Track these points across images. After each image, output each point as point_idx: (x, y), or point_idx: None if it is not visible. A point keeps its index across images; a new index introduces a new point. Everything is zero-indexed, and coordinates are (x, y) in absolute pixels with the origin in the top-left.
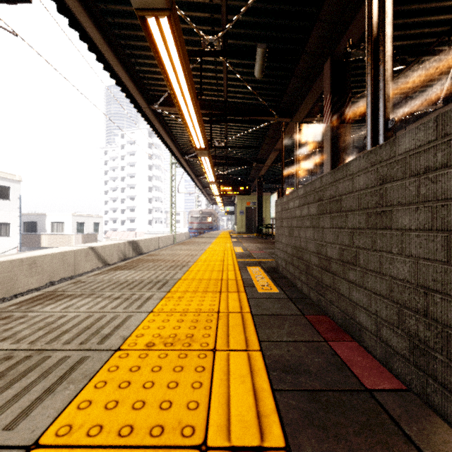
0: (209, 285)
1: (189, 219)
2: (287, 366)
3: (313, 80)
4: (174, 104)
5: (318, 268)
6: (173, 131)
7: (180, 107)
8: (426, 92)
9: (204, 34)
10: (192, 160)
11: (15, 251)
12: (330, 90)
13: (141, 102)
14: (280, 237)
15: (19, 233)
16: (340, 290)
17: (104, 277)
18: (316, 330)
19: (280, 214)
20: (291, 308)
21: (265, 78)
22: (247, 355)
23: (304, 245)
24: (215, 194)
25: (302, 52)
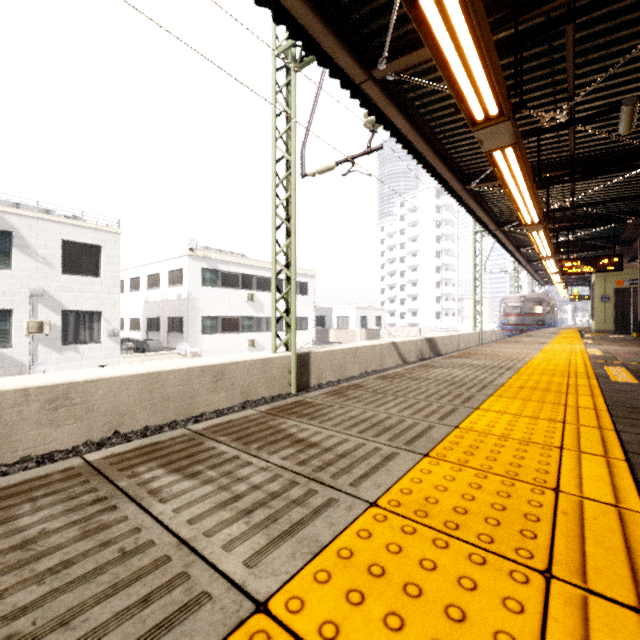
0: (555, 373)
1: (502, 311)
2: (620, 402)
3: None
4: (494, 177)
5: None
6: (488, 202)
7: (510, 193)
8: None
9: (543, 113)
10: (513, 230)
11: (311, 345)
12: None
13: (456, 186)
14: None
15: (314, 327)
16: None
17: (450, 361)
18: None
19: None
20: None
21: None
22: (591, 397)
23: None
24: (550, 272)
25: None
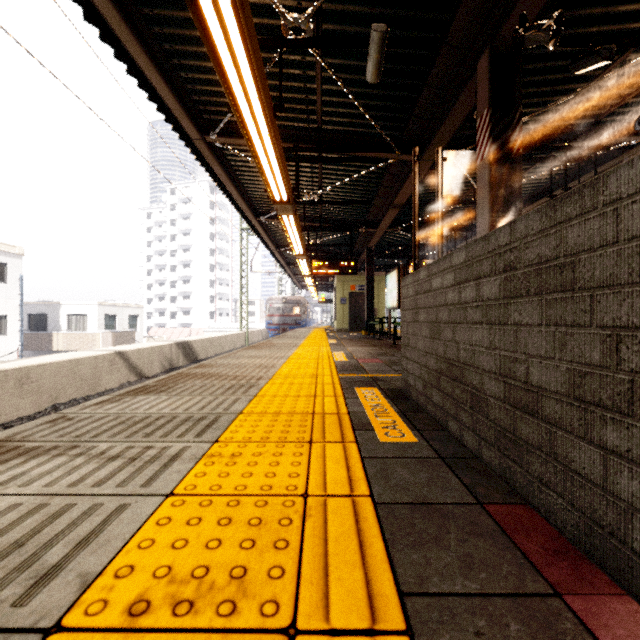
0: (290, 426)
1: (267, 311)
2: None
3: (458, 92)
4: (240, 133)
5: (503, 403)
6: (241, 179)
7: (247, 131)
8: (628, 114)
9: (285, 11)
10: (270, 223)
11: (14, 357)
12: (488, 100)
13: (190, 129)
14: (412, 340)
15: (20, 330)
16: (573, 463)
17: (110, 408)
18: (521, 554)
19: (413, 300)
20: (450, 483)
21: (381, 90)
22: None
23: (466, 356)
24: (304, 274)
25: (442, 43)
